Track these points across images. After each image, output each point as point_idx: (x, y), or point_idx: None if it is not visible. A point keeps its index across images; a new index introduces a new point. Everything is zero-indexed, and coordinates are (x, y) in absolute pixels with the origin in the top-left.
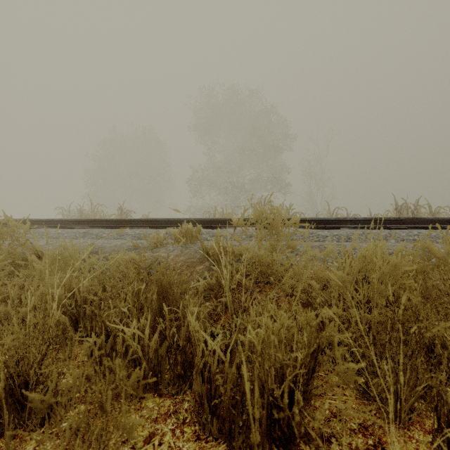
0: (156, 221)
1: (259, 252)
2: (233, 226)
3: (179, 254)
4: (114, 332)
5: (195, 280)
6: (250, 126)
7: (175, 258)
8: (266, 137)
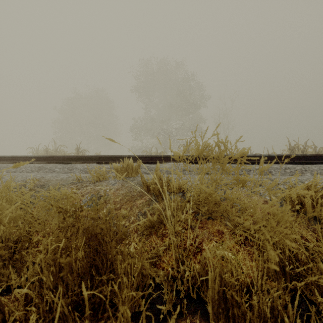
0: (103, 157)
1: (206, 188)
2: (167, 161)
3: (120, 188)
4: (12, 315)
5: (135, 215)
6: (176, 89)
7: (116, 191)
8: (188, 97)
